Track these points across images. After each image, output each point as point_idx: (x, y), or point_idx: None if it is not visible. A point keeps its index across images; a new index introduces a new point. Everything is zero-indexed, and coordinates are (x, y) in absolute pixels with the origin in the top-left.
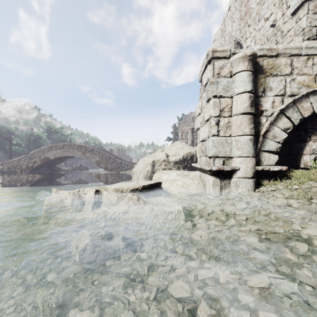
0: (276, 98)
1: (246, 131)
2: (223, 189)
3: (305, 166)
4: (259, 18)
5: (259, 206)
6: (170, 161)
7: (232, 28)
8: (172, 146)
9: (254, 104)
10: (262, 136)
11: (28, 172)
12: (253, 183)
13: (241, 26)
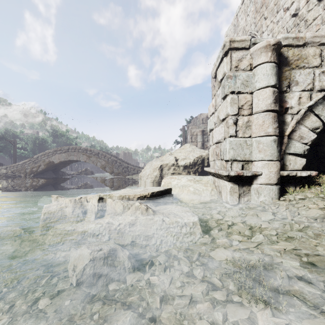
0: (303, 93)
1: (270, 130)
2: (241, 197)
3: None
4: (277, 8)
5: (289, 219)
6: (180, 165)
7: (246, 22)
8: (181, 150)
9: (278, 100)
10: (287, 137)
11: (32, 176)
12: (277, 190)
13: (257, 20)
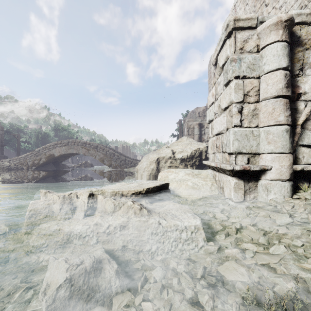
0: None
1: (281, 119)
2: (247, 194)
3: None
4: None
5: None
6: (177, 158)
7: (245, 12)
8: (178, 142)
9: (290, 84)
10: (301, 127)
11: (34, 168)
12: (290, 187)
13: (257, 8)
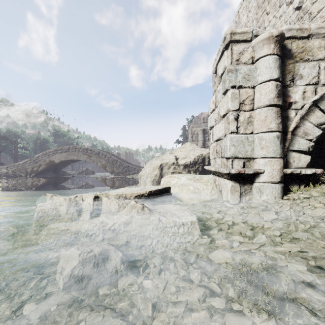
0: (308, 87)
1: (272, 126)
2: (243, 196)
3: None
4: (280, 3)
5: (293, 218)
6: (180, 164)
7: (248, 19)
8: (181, 148)
9: (282, 94)
10: (291, 133)
11: (33, 175)
12: (280, 189)
13: (259, 15)
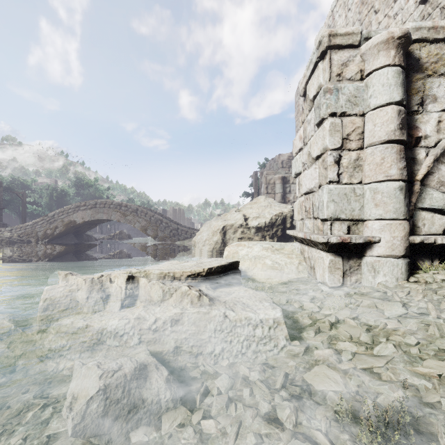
0: (444, 114)
1: (393, 172)
2: (347, 276)
3: None
4: None
5: (433, 315)
6: (250, 226)
7: (346, 20)
8: (252, 204)
9: (406, 125)
10: (420, 183)
11: (46, 241)
12: (405, 266)
13: (363, 15)
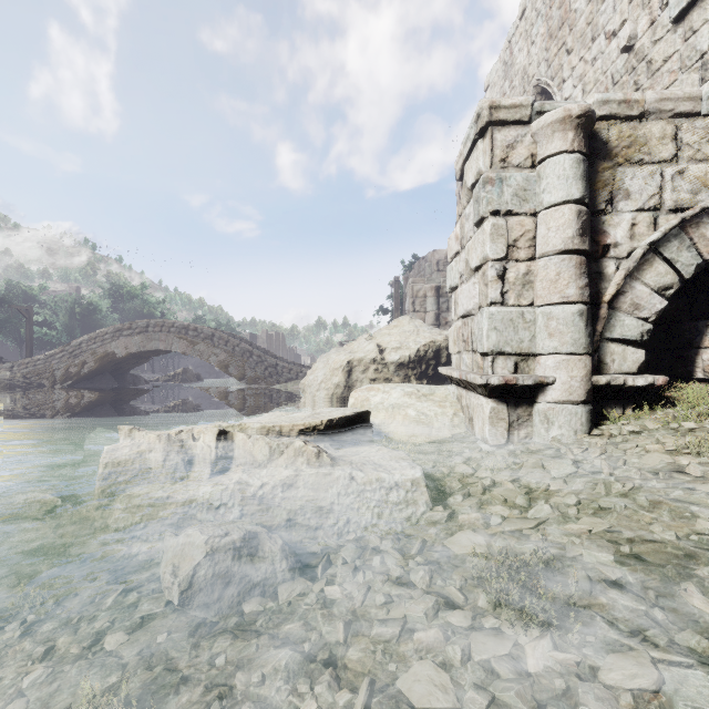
0: (640, 216)
1: (571, 292)
2: (514, 429)
3: (707, 375)
4: (593, 32)
5: (605, 472)
6: (388, 361)
7: (529, 58)
8: (391, 329)
9: (589, 230)
10: (608, 306)
11: (69, 385)
12: (586, 415)
13: (552, 54)
